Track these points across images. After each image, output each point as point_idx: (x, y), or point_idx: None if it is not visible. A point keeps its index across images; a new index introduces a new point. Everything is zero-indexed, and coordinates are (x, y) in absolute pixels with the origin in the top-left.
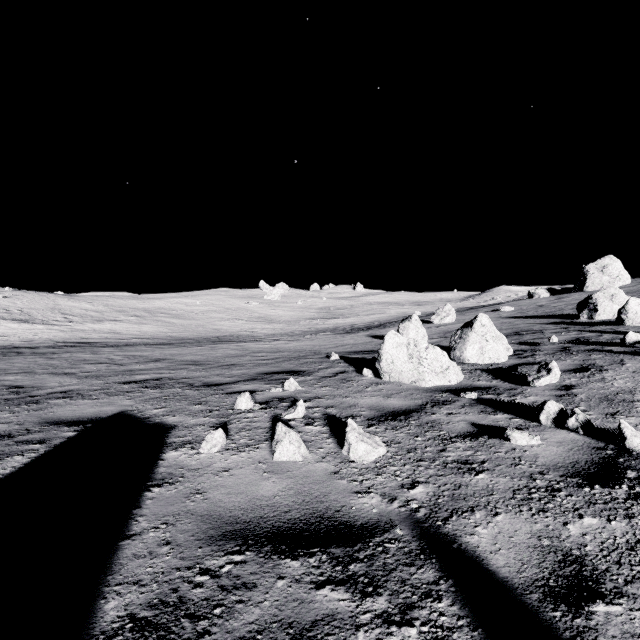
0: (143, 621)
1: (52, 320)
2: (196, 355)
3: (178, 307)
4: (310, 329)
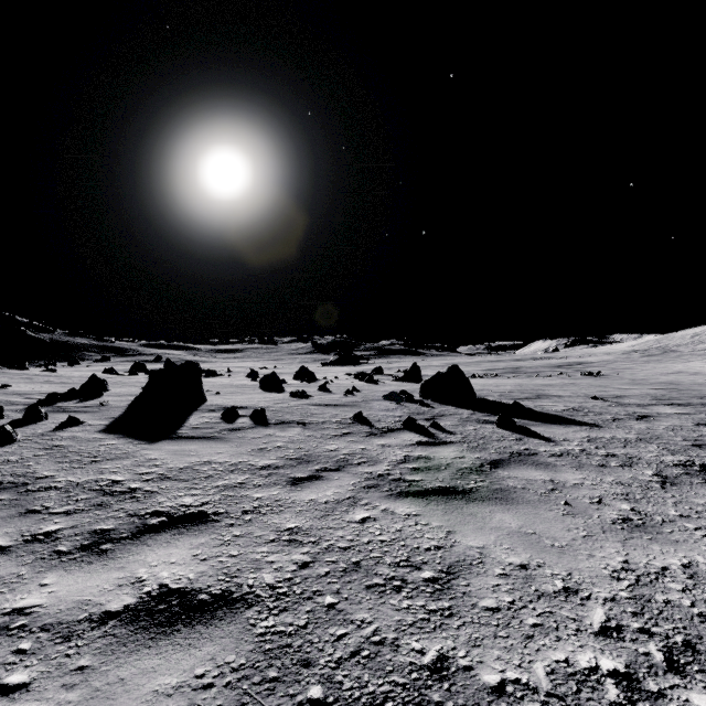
0: (118, 408)
1: None
2: None
3: None
4: None
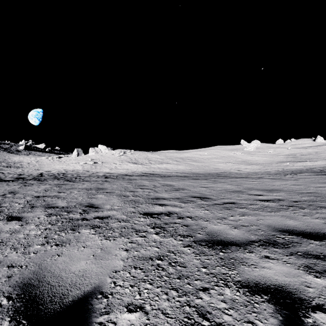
0: None
1: (144, 163)
2: (203, 187)
3: (196, 156)
4: (283, 169)
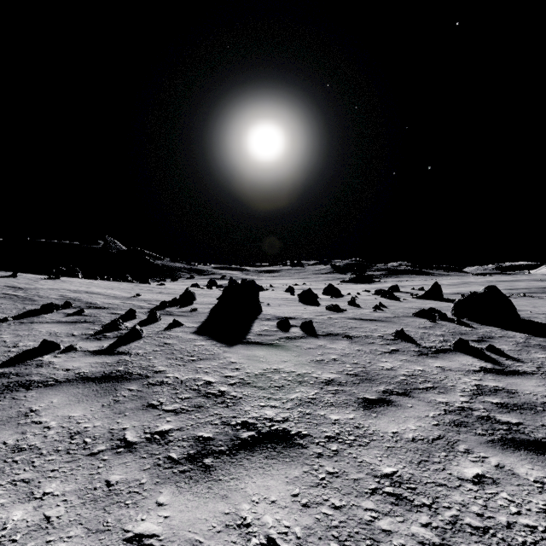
0: (203, 313)
1: None
2: None
3: None
4: None
